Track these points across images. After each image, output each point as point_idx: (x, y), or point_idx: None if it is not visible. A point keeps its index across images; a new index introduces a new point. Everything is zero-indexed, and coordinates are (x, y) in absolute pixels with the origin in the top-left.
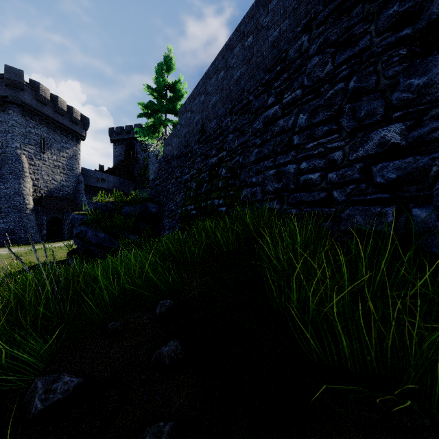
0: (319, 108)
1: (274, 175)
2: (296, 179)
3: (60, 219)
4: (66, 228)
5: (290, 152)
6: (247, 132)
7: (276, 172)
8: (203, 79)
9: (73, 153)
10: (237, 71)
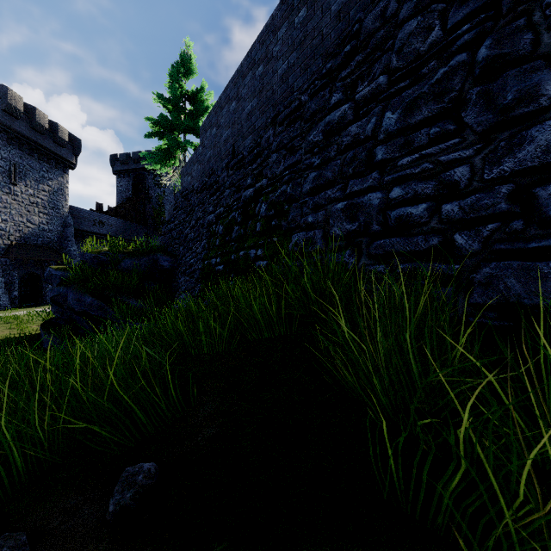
0: (421, 100)
1: (343, 211)
2: (383, 215)
3: (39, 276)
4: (48, 288)
5: (370, 174)
6: (299, 149)
7: (348, 205)
8: (234, 78)
9: (57, 186)
10: (283, 62)
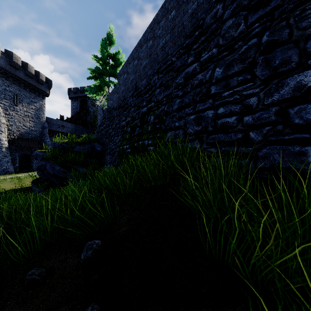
0: (234, 62)
1: (194, 120)
2: (214, 122)
3: (29, 155)
4: (34, 162)
5: (208, 100)
6: (171, 86)
7: (196, 117)
8: (136, 47)
9: (39, 106)
10: (163, 39)
